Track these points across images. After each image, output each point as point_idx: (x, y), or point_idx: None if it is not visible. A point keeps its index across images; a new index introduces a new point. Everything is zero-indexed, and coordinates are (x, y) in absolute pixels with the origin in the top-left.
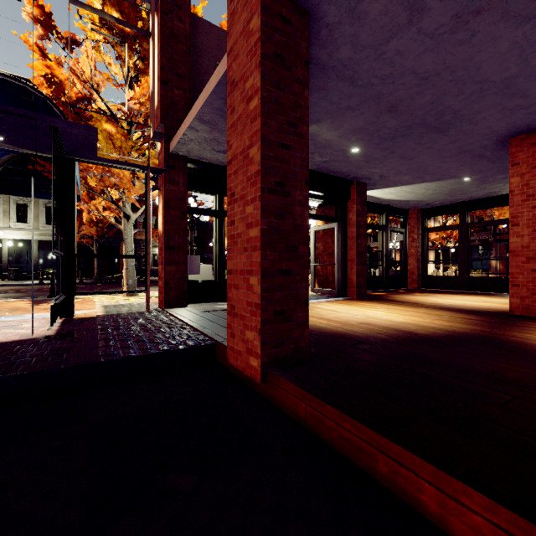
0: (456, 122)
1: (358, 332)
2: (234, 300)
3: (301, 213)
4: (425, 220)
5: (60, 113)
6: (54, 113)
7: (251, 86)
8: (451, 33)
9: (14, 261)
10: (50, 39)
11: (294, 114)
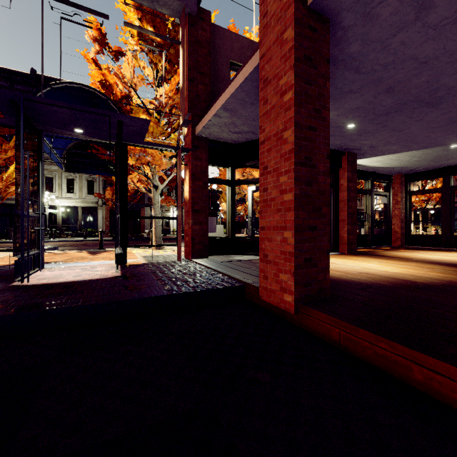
0: (449, 97)
1: (361, 280)
2: (267, 250)
3: (323, 181)
4: (408, 184)
5: (117, 109)
6: (111, 110)
7: (285, 83)
8: (454, 23)
9: (65, 223)
10: (104, 53)
11: (318, 102)
